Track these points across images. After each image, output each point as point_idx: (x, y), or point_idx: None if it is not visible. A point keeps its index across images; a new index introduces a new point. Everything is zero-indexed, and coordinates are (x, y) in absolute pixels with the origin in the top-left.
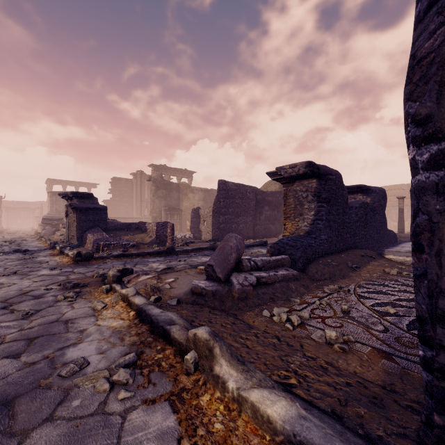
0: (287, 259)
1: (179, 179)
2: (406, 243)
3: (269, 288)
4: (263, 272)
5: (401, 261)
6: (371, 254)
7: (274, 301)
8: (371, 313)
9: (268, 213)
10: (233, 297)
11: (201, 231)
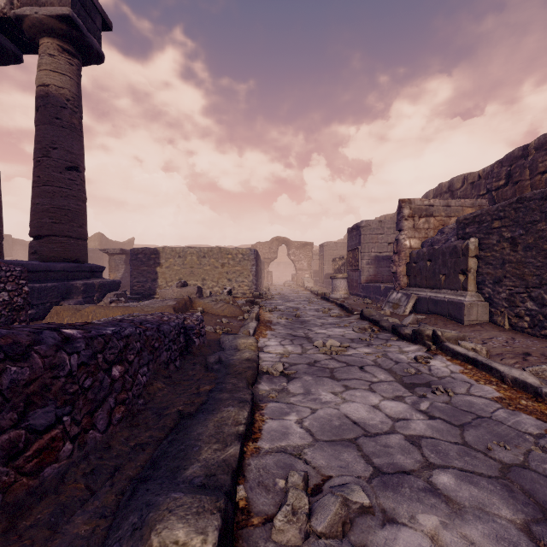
0: None
1: None
2: None
3: None
4: None
5: None
6: None
7: None
8: None
9: None
10: None
11: None
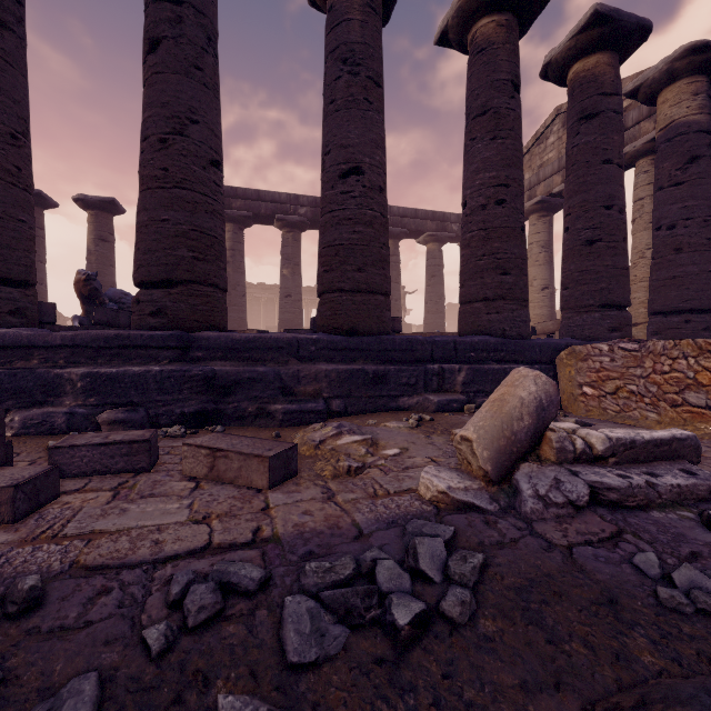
0: None
1: None
2: None
3: None
4: None
5: None
6: None
7: None
8: None
9: None
10: None
11: None
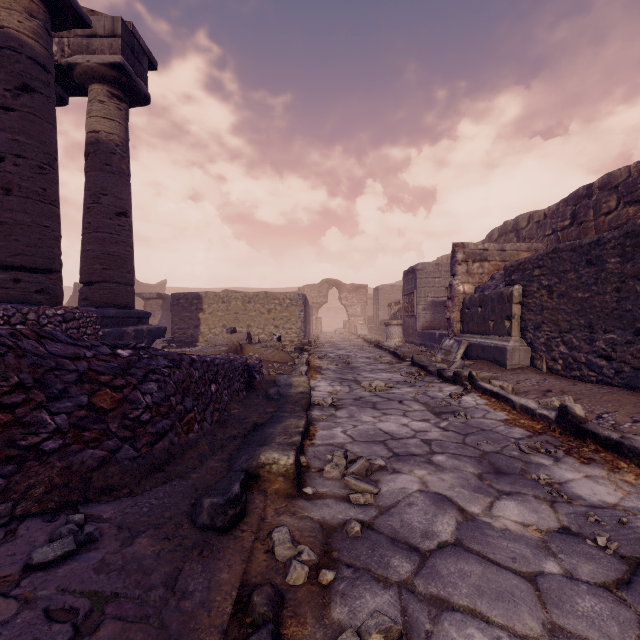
0: None
1: None
2: None
3: None
4: None
5: None
6: None
7: None
8: None
9: None
10: None
11: None
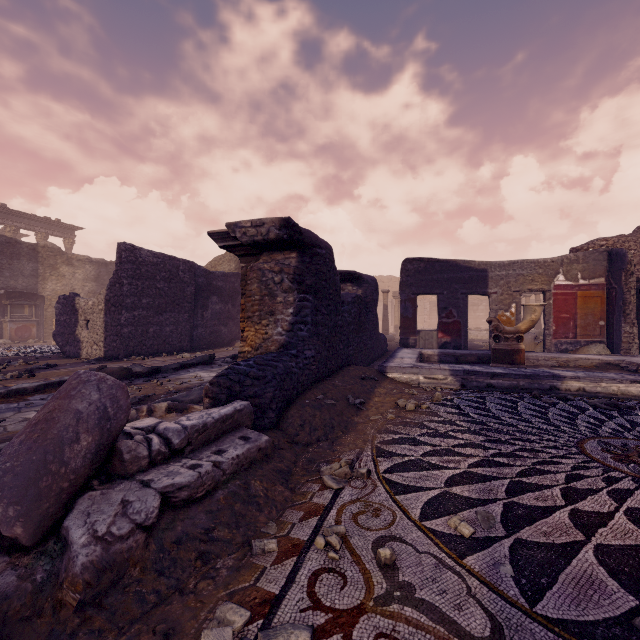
0: (247, 410)
1: (43, 238)
2: (401, 350)
3: (198, 514)
4: (185, 468)
5: (407, 380)
6: (372, 373)
7: (209, 563)
8: (436, 553)
9: (218, 308)
10: (60, 605)
11: (79, 340)
